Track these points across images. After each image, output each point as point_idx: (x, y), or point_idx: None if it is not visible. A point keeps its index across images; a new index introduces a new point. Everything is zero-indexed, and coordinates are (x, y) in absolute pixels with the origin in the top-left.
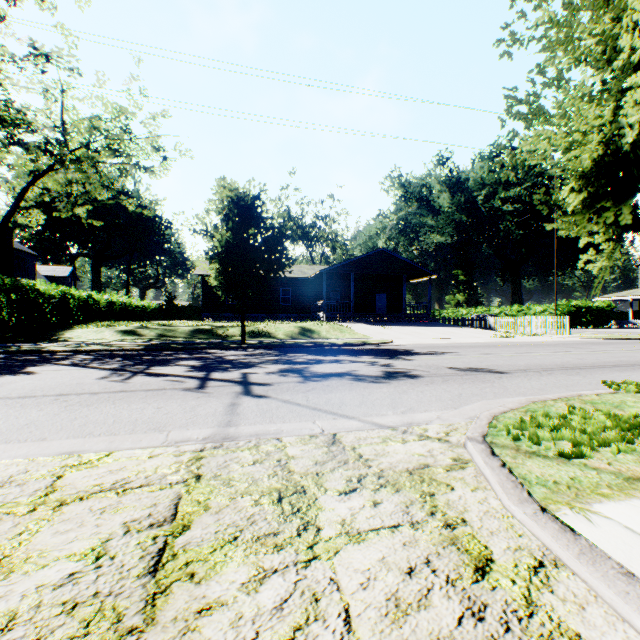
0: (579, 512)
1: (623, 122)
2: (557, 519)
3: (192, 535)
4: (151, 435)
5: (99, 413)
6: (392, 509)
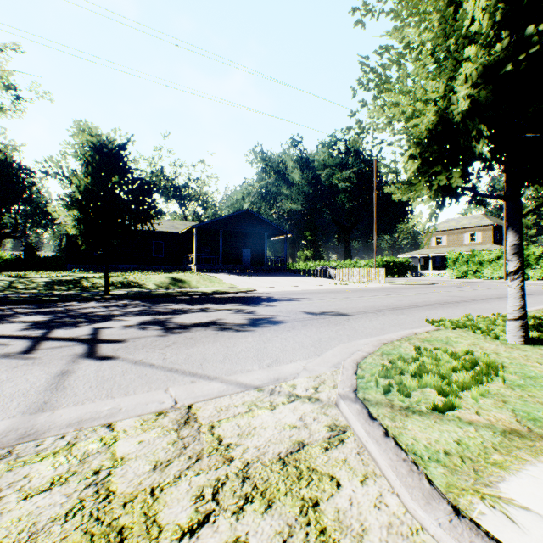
0: (494, 505)
1: (453, 97)
2: (480, 528)
3: None
4: None
5: None
6: None
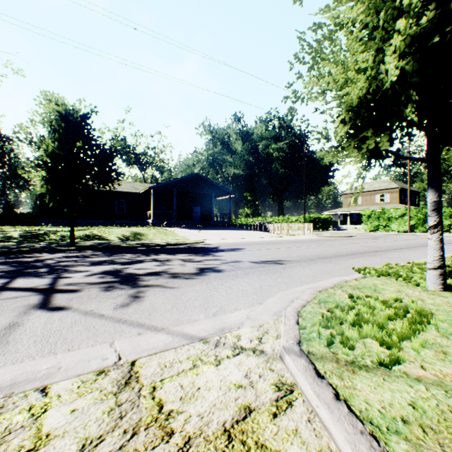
0: None
1: (382, 67)
2: None
3: None
4: None
5: None
6: None
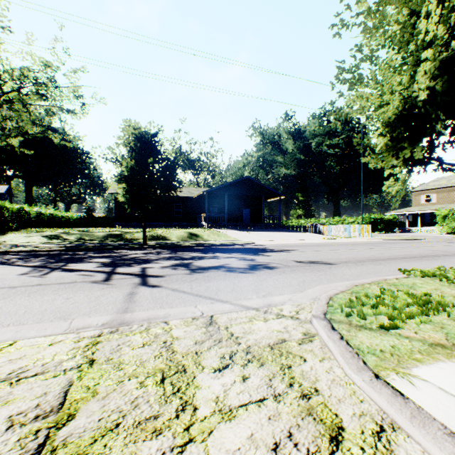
0: (403, 377)
1: (416, 87)
2: (388, 384)
3: (75, 425)
4: (56, 323)
5: (13, 305)
6: (258, 383)
